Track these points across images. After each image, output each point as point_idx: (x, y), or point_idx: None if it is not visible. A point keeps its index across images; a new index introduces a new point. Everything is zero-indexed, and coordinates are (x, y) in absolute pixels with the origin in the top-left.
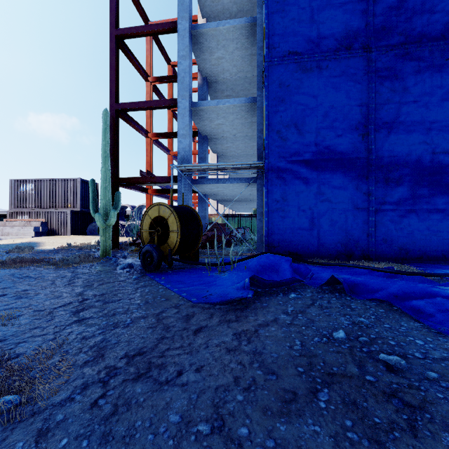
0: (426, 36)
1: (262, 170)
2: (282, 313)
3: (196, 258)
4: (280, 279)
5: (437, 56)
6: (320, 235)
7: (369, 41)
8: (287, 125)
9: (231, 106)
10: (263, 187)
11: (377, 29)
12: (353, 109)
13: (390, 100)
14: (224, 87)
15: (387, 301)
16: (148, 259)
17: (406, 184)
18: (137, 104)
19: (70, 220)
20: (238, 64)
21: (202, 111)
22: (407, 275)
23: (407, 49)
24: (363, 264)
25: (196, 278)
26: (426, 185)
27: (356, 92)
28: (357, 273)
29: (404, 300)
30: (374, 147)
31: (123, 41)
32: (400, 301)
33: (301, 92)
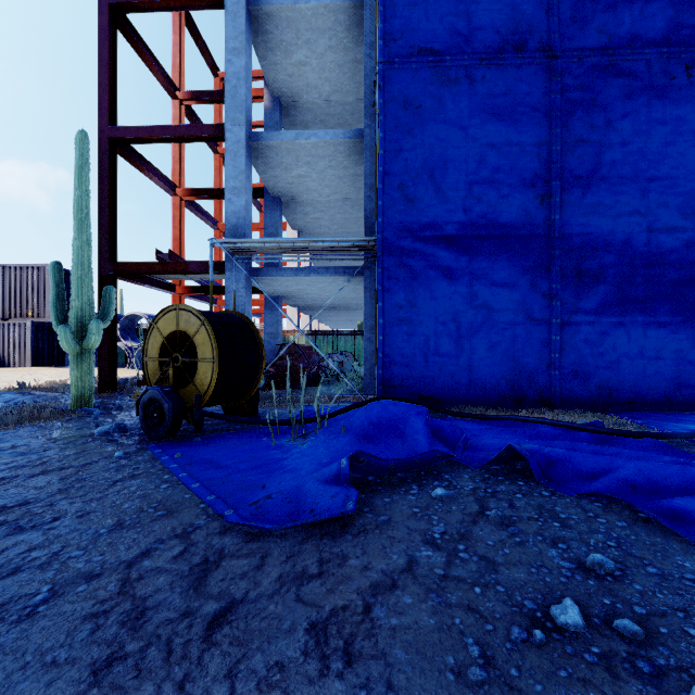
0: (640, 37)
1: (372, 255)
2: (422, 542)
3: (252, 410)
4: (409, 451)
5: (657, 72)
6: (471, 365)
7: (551, 40)
8: (417, 176)
9: (321, 143)
10: (375, 284)
11: (563, 21)
12: (526, 152)
13: (584, 140)
14: (309, 117)
15: (625, 500)
16: (154, 414)
17: (610, 281)
18: (150, 130)
19: (32, 340)
20: (333, 77)
21: (269, 151)
22: (631, 437)
23: (611, 57)
24: (544, 416)
25: (247, 452)
26: (641, 283)
27: (530, 125)
28: (544, 434)
29: (653, 496)
30: (560, 218)
31: (125, 16)
32: (647, 498)
33: (440, 118)
